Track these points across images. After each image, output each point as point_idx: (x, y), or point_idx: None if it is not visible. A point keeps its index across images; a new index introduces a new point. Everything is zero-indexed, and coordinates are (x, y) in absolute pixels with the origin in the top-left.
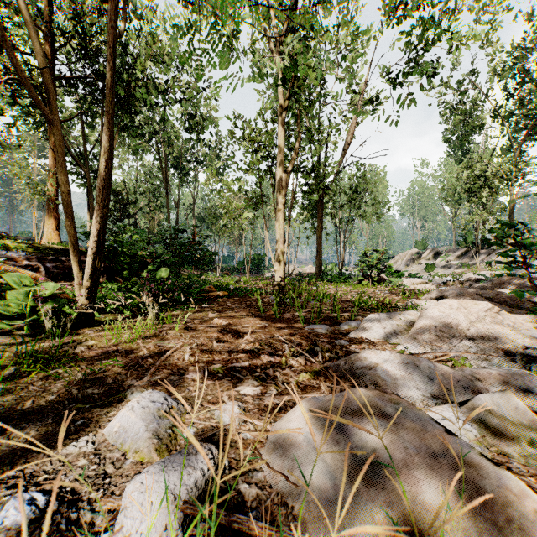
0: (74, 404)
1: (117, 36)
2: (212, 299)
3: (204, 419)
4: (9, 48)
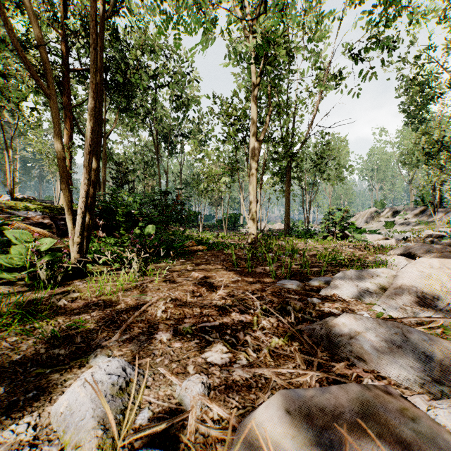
0: (35, 368)
1: (105, 18)
2: (193, 252)
3: (163, 397)
4: (10, 31)
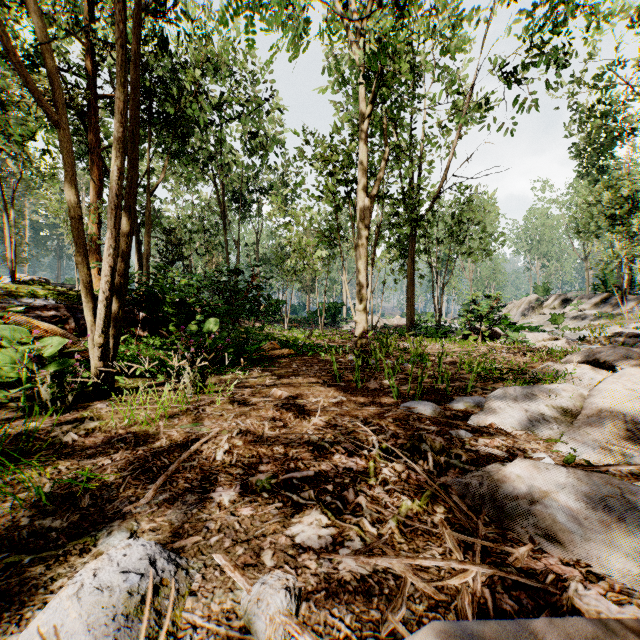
0: (7, 554)
1: (141, 6)
2: (274, 358)
3: (218, 614)
4: None
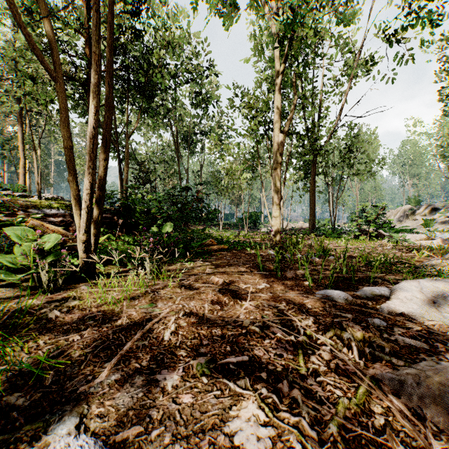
0: None
1: None
2: (212, 252)
3: None
4: (11, 4)
